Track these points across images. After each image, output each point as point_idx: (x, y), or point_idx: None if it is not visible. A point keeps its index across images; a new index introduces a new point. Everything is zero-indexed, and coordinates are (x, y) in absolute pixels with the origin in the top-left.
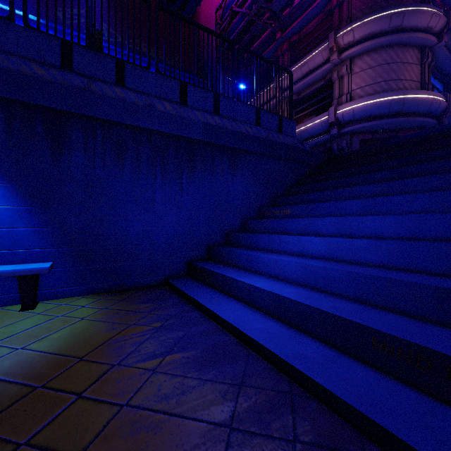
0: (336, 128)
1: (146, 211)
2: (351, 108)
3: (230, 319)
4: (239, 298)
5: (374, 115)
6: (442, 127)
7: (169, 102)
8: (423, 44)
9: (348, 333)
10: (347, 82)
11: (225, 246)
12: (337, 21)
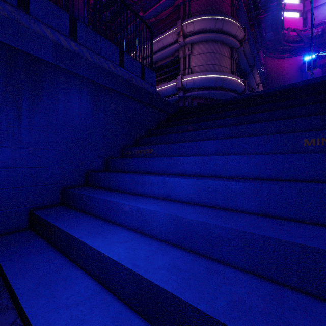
0: (182, 92)
1: None
2: (192, 79)
3: None
4: (88, 270)
5: (206, 86)
6: (258, 92)
7: None
8: (233, 45)
9: None
10: (189, 60)
11: (83, 187)
12: (183, 14)
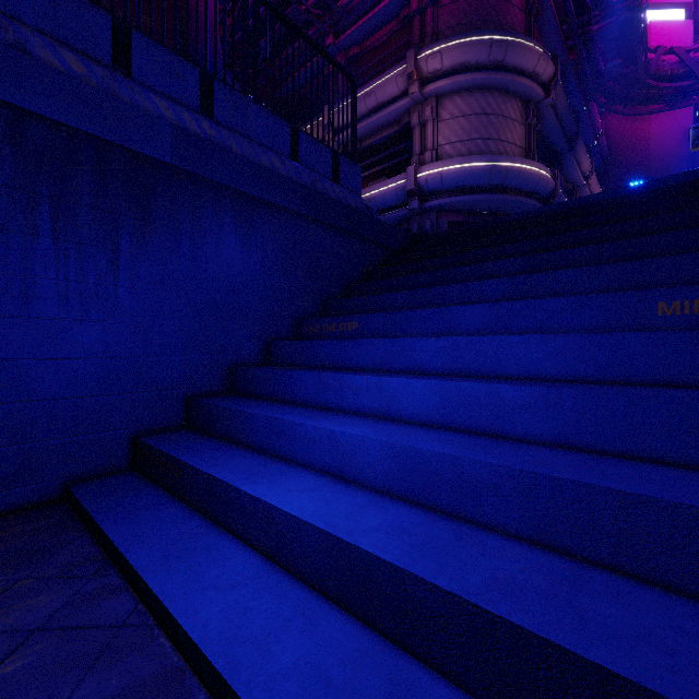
0: (417, 200)
1: (5, 316)
2: (438, 172)
3: (210, 636)
4: (247, 537)
5: (469, 187)
6: (579, 200)
7: (79, 55)
8: (528, 95)
9: (566, 692)
10: (432, 131)
11: (225, 396)
12: (419, 36)
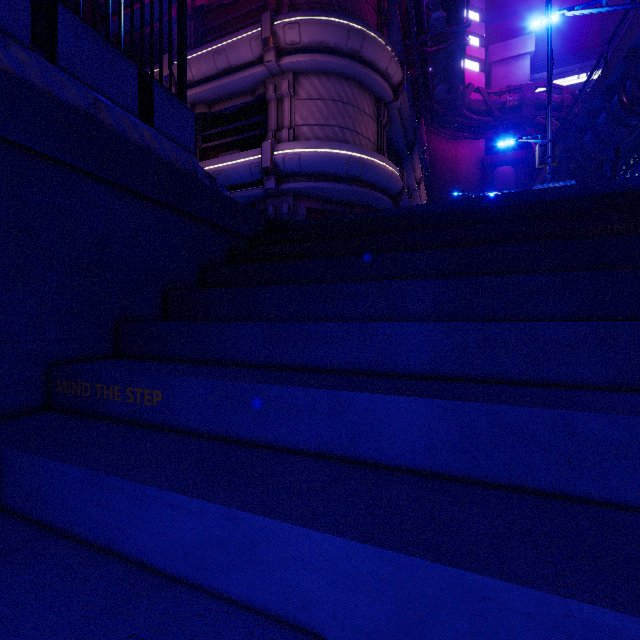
0: (274, 180)
1: None
2: (296, 152)
3: None
4: None
5: (328, 174)
6: (467, 201)
7: None
8: (381, 94)
9: None
10: (289, 108)
11: None
12: (275, 2)
